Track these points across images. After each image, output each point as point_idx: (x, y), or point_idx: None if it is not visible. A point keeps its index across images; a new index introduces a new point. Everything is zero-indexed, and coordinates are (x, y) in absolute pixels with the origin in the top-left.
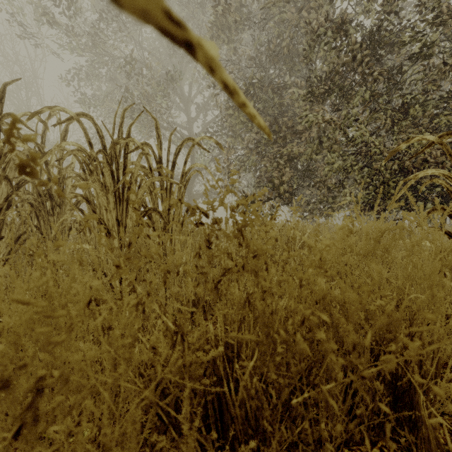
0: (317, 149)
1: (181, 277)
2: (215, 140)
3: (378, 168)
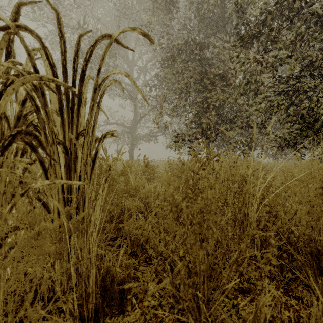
0: (242, 92)
1: (44, 286)
2: (139, 31)
3: (308, 105)
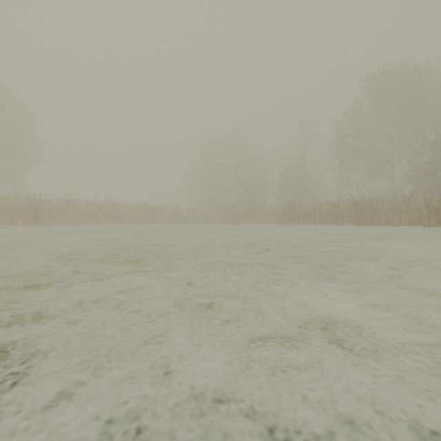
0: None
1: None
2: None
3: None
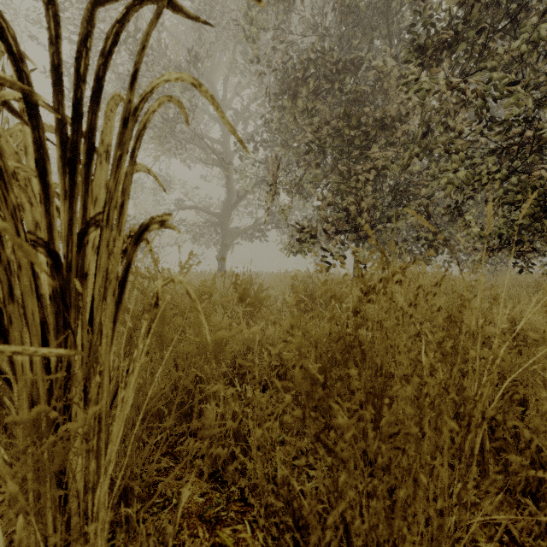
0: (421, 150)
1: None
2: None
3: None
